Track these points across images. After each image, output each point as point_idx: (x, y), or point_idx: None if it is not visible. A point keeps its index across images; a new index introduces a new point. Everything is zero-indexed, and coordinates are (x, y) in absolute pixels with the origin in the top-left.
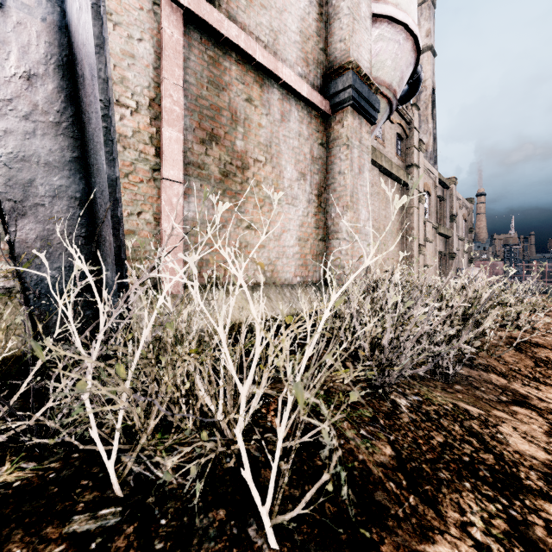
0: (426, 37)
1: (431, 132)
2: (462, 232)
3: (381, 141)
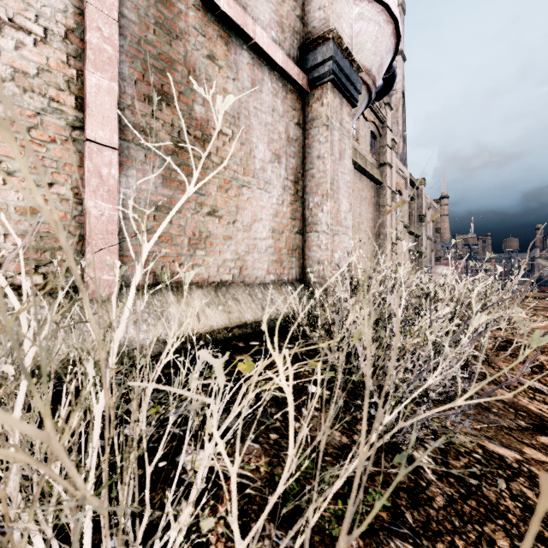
0: None
1: (401, 134)
2: (430, 232)
3: (356, 138)
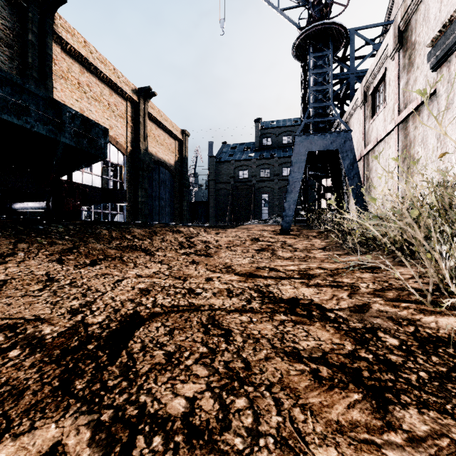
0: None
1: None
2: None
3: None
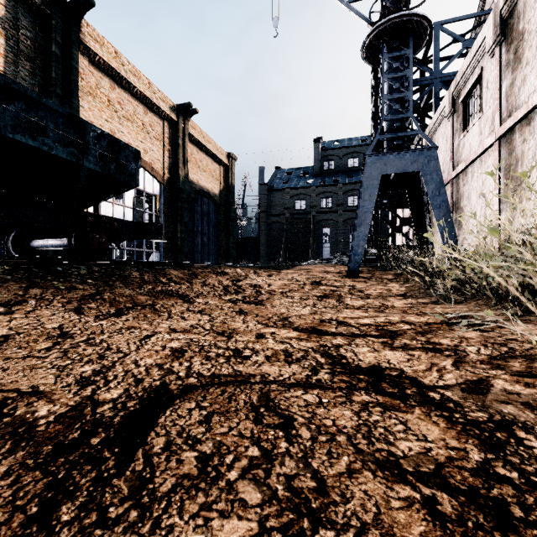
0: None
1: None
2: None
3: None
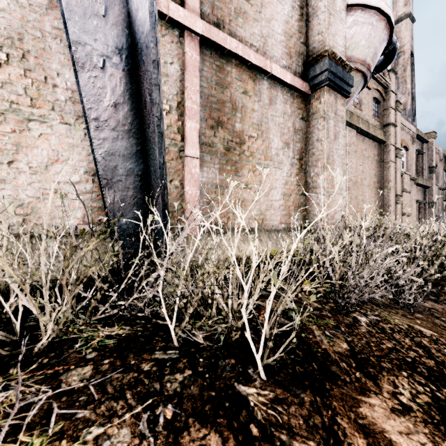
0: (404, 6)
1: (410, 92)
2: (442, 182)
3: (358, 106)
